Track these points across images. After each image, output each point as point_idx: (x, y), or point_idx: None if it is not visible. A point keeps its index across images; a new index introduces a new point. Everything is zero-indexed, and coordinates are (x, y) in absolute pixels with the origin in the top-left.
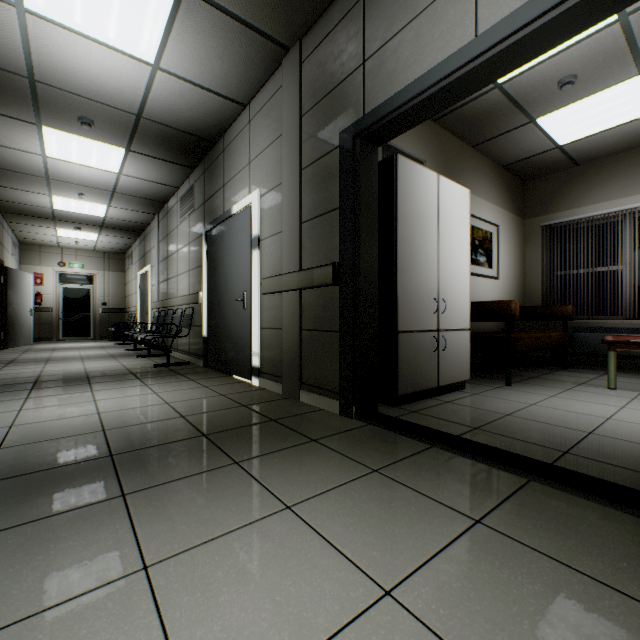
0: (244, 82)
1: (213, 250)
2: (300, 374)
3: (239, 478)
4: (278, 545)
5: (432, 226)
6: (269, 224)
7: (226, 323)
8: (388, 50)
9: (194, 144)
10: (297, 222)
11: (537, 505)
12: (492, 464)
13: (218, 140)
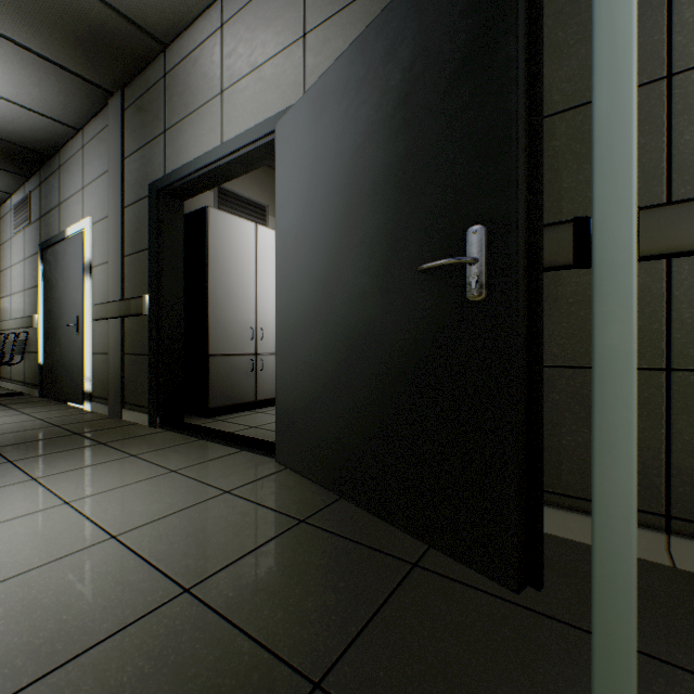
0: (71, 110)
1: (49, 271)
2: (123, 395)
3: (5, 469)
4: (7, 495)
5: (250, 267)
6: (100, 252)
7: (61, 349)
8: (179, 129)
9: (24, 154)
10: (120, 255)
11: (227, 461)
12: (229, 444)
13: (54, 155)
